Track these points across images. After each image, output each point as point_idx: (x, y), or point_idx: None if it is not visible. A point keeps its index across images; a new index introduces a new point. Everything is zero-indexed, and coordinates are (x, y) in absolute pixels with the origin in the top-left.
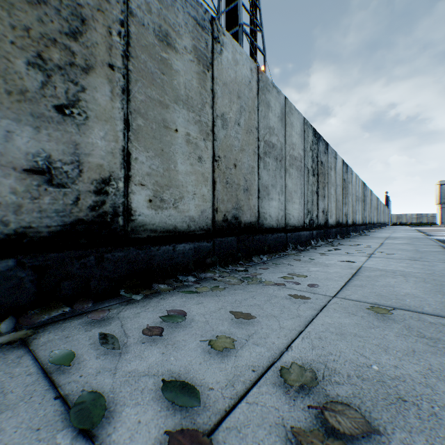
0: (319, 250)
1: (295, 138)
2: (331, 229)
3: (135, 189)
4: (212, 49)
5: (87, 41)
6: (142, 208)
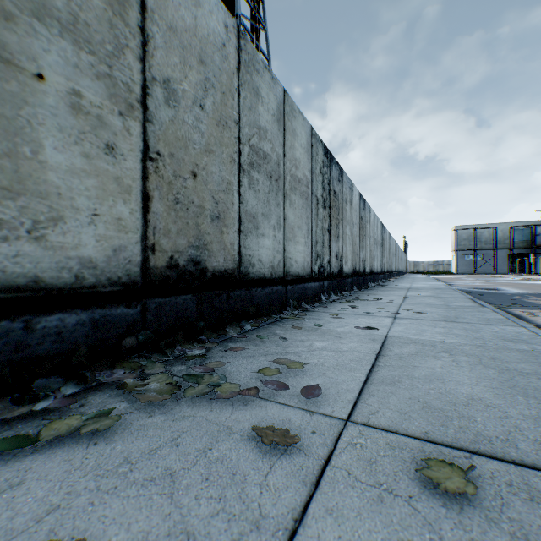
0: (331, 309)
1: (300, 153)
2: (346, 279)
3: None
4: None
5: None
6: None
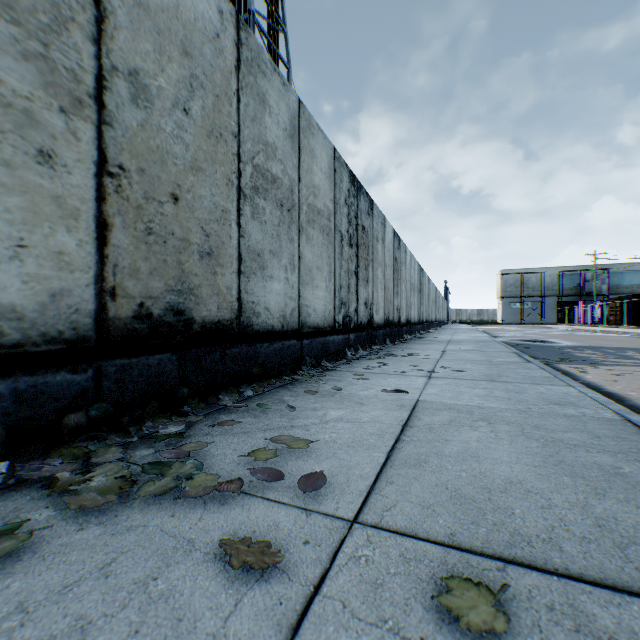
0: (356, 367)
1: (319, 178)
2: (377, 331)
3: None
4: None
5: None
6: None
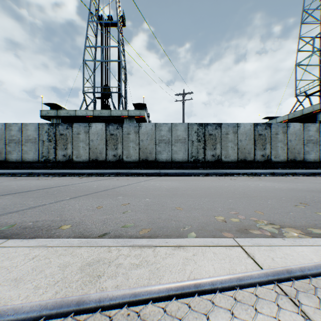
0: None
1: None
2: None
3: (271, 156)
4: (286, 129)
5: (266, 141)
6: (272, 158)
